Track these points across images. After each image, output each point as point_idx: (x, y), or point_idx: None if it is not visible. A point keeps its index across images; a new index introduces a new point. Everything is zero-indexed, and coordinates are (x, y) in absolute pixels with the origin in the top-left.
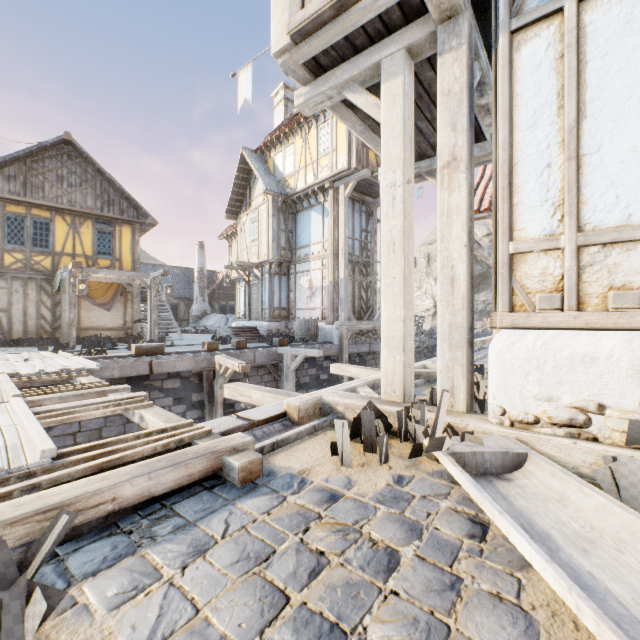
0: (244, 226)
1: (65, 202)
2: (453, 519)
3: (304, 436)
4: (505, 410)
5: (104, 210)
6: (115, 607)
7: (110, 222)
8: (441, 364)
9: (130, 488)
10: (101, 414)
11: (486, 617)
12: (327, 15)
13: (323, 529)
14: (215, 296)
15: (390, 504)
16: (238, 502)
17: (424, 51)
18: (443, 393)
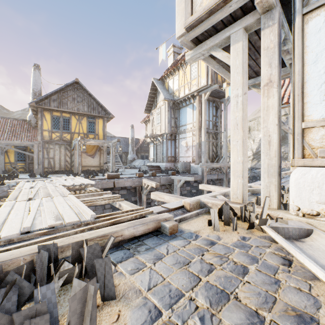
0: (153, 116)
1: (75, 109)
2: (273, 257)
3: (193, 217)
4: (299, 208)
5: (91, 112)
6: (132, 274)
7: (94, 117)
8: (263, 184)
9: (127, 231)
10: (104, 203)
11: (293, 296)
12: (204, 17)
13: (210, 255)
14: (138, 151)
15: (240, 248)
16: (170, 241)
17: (253, 28)
18: (266, 198)
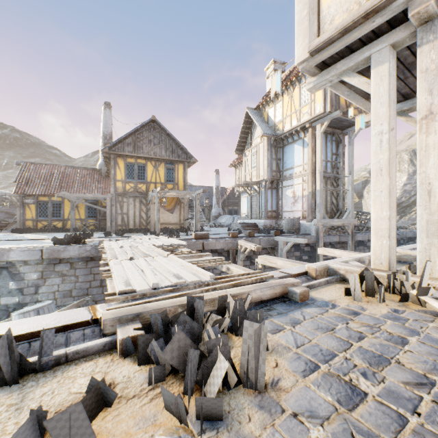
0: (247, 158)
1: (152, 154)
2: None
3: (322, 285)
4: None
5: (170, 156)
6: (273, 333)
7: (172, 163)
8: (419, 246)
9: (254, 294)
10: (210, 265)
11: None
12: (335, 38)
13: (356, 324)
14: (225, 203)
15: (393, 320)
16: (302, 308)
17: (404, 43)
18: (426, 262)
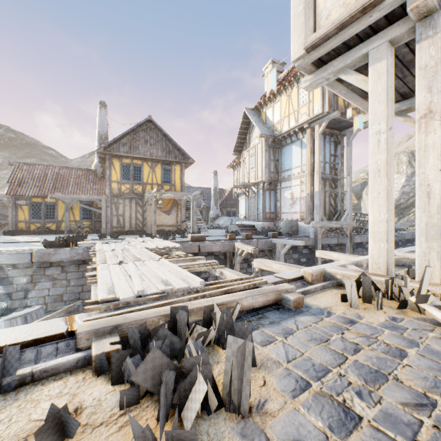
0: (245, 159)
1: (148, 154)
2: (439, 342)
3: (318, 290)
4: None
5: (167, 157)
6: (264, 345)
7: (169, 164)
8: (418, 251)
9: (245, 301)
10: (203, 269)
11: None
12: (332, 33)
13: (352, 334)
14: (223, 205)
15: (391, 329)
16: (296, 317)
17: (403, 39)
18: (426, 268)
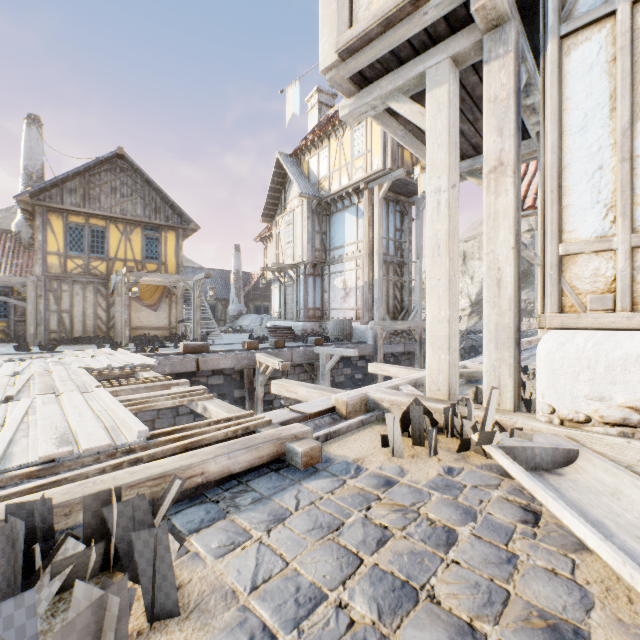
0: (279, 229)
1: (118, 211)
2: (505, 506)
3: (353, 429)
4: (554, 409)
5: (151, 218)
6: (220, 556)
7: (157, 229)
8: (487, 363)
9: (214, 465)
10: (171, 404)
11: (542, 587)
12: (374, 32)
13: (383, 508)
14: (250, 297)
15: (443, 491)
16: (303, 482)
17: (469, 59)
18: (492, 390)
